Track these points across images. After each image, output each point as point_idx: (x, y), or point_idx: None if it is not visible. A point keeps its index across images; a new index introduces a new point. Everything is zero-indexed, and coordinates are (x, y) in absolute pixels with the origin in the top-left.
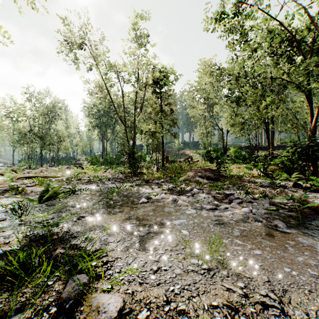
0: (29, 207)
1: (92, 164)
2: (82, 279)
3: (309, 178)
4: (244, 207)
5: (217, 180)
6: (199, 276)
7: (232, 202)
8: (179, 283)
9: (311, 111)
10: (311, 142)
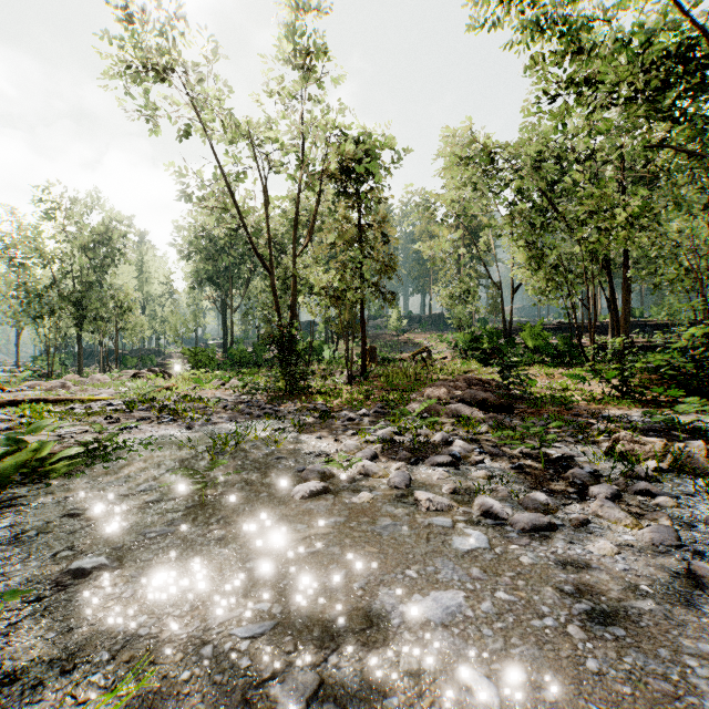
0: None
1: (196, 367)
2: None
3: None
4: (637, 515)
5: (507, 410)
6: None
7: (589, 494)
8: None
9: None
10: None
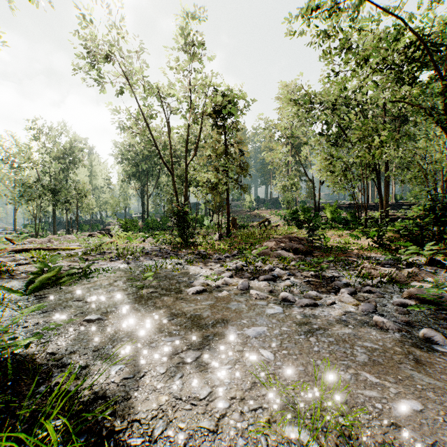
0: (6, 301)
1: (126, 230)
2: None
3: (446, 251)
4: (361, 301)
5: (310, 254)
6: None
7: (340, 292)
8: None
9: None
10: None
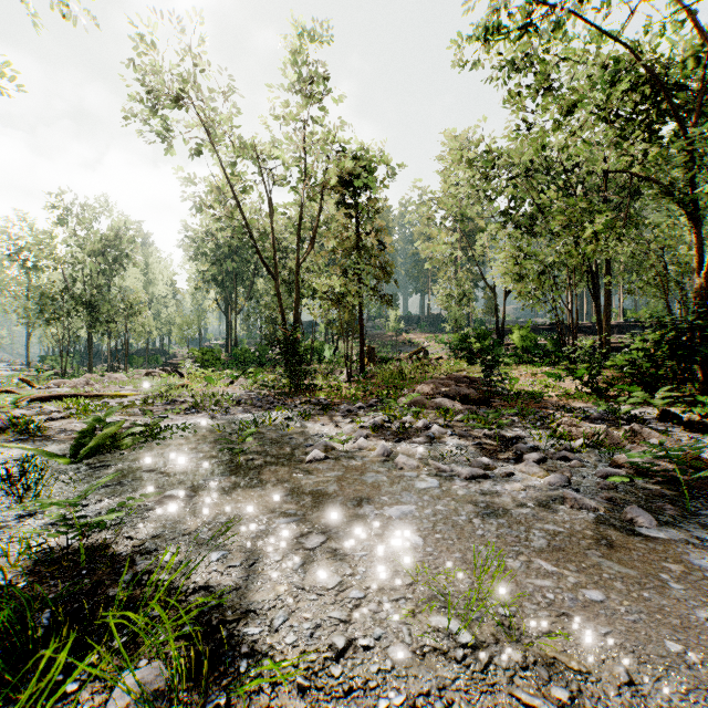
0: (48, 472)
1: (203, 366)
2: (153, 681)
3: (693, 399)
4: (551, 472)
5: (485, 403)
6: (452, 667)
7: (523, 459)
8: (401, 687)
9: (698, 247)
10: (698, 318)
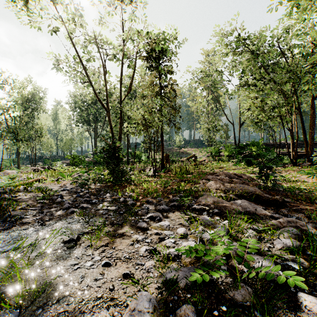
0: None
1: (74, 165)
2: None
3: None
4: None
5: (282, 204)
6: None
7: None
8: None
9: None
10: None
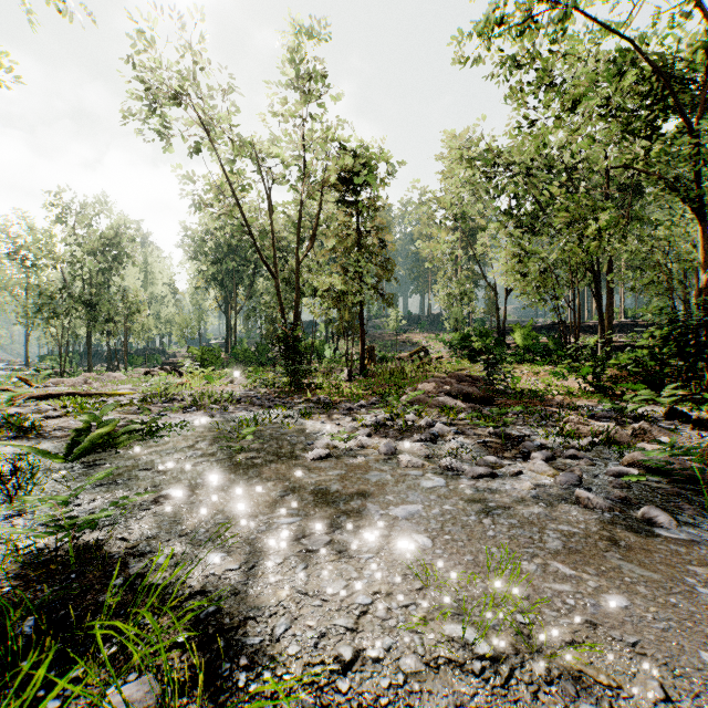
0: (41, 471)
1: (203, 365)
2: (142, 698)
3: (698, 398)
4: (560, 470)
5: (488, 402)
6: (470, 681)
7: (530, 458)
8: (415, 704)
9: (704, 243)
10: (704, 315)
